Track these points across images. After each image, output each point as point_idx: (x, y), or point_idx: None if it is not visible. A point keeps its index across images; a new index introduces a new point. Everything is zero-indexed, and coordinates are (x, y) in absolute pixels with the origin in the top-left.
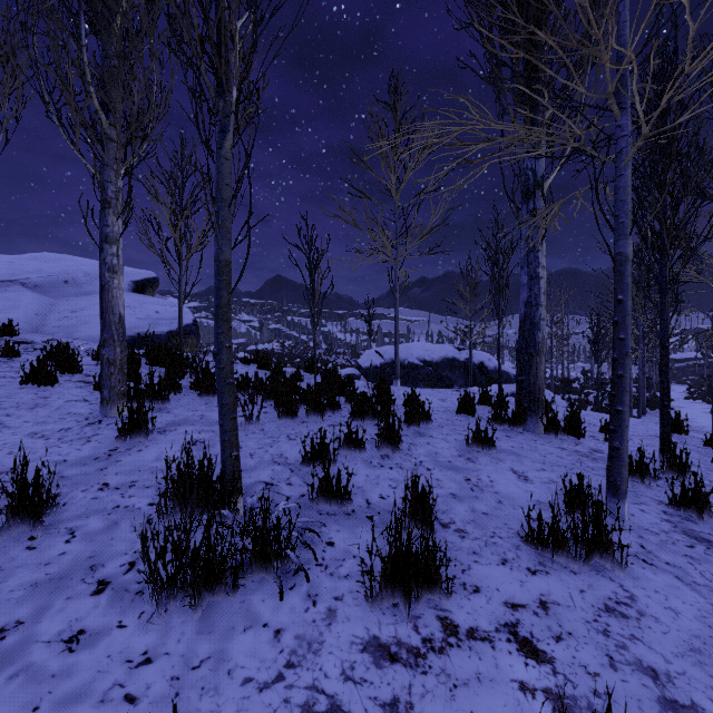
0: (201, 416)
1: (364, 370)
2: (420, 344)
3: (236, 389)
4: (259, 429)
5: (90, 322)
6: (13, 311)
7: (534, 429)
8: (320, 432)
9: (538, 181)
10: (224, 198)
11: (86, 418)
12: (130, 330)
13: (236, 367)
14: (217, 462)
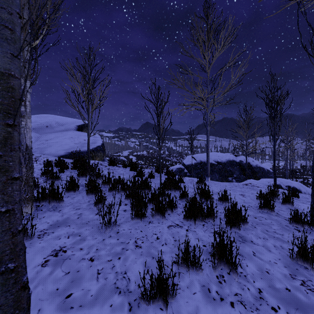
0: (79, 215)
1: (186, 166)
2: (215, 153)
3: (111, 189)
4: (115, 231)
5: (52, 145)
6: None
7: None
8: (159, 266)
9: None
10: None
11: None
12: (70, 149)
13: (119, 169)
14: (62, 288)
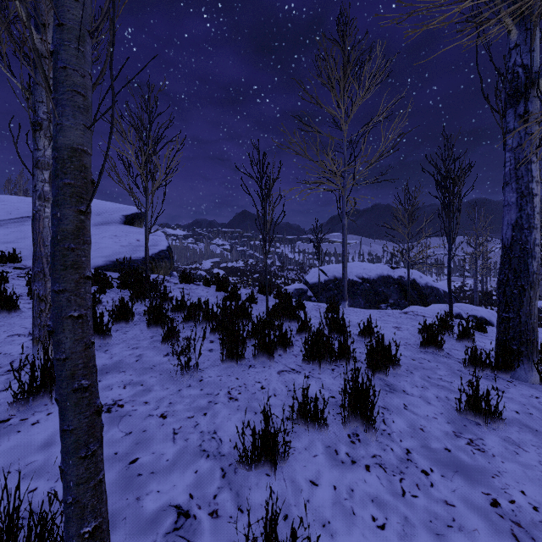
0: (138, 356)
1: (311, 285)
2: (358, 264)
3: (187, 318)
4: (196, 379)
5: None
6: (23, 241)
7: (526, 377)
8: (264, 416)
9: (531, 77)
10: (66, 25)
11: (12, 361)
12: (113, 256)
13: (197, 289)
14: (123, 452)
